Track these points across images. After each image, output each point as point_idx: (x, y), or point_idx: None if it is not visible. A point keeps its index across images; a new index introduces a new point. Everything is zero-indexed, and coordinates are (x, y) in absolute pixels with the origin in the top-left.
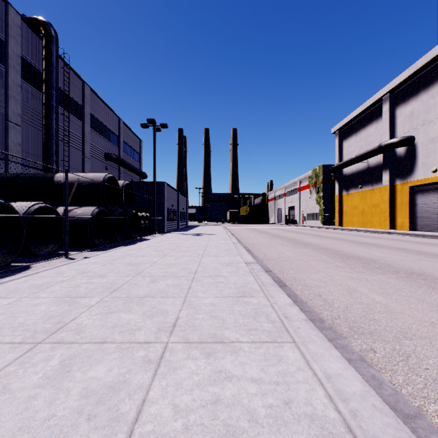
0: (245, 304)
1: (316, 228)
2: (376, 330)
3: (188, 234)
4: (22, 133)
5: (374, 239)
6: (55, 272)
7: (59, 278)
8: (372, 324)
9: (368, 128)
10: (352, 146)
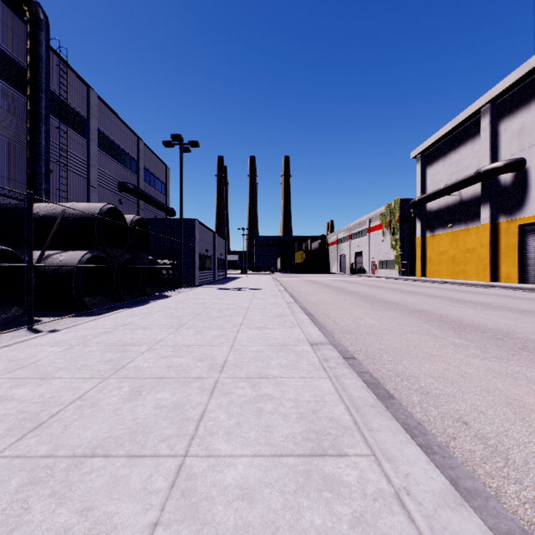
0: (328, 490)
1: (392, 279)
2: None
3: (225, 288)
4: None
5: (478, 295)
6: None
7: None
8: None
9: (461, 150)
10: (439, 174)
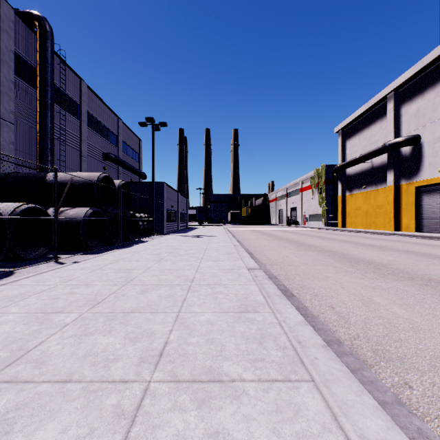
0: (248, 322)
1: (319, 229)
2: (406, 355)
3: (188, 236)
4: (15, 131)
5: (380, 241)
6: (36, 280)
7: (38, 287)
8: (399, 346)
9: (372, 127)
10: (356, 146)
